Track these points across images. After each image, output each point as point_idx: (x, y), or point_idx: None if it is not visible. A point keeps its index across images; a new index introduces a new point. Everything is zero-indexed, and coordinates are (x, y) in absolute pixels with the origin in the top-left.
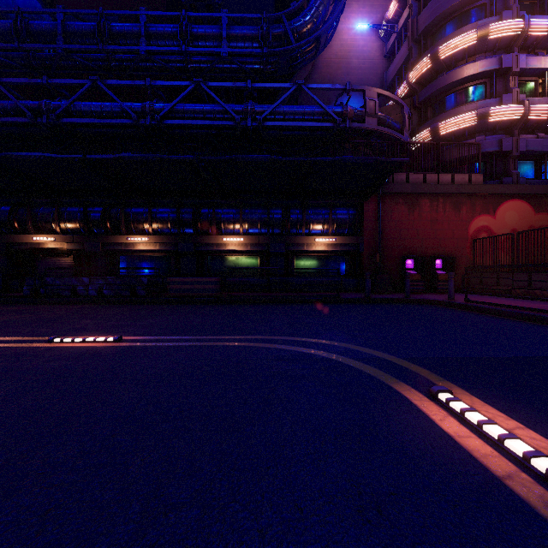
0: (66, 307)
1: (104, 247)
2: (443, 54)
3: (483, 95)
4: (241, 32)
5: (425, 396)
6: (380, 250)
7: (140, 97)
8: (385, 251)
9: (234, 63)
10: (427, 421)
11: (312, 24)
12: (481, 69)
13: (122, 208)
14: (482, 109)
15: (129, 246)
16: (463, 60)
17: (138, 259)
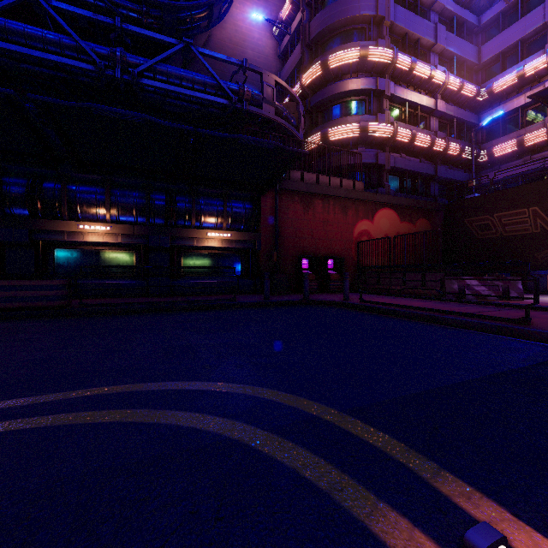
0: None
1: None
2: (332, 63)
3: (363, 111)
4: None
5: None
6: (277, 249)
7: None
8: (282, 250)
9: None
10: None
11: None
12: (362, 86)
13: None
14: (364, 122)
15: None
16: (348, 74)
17: None
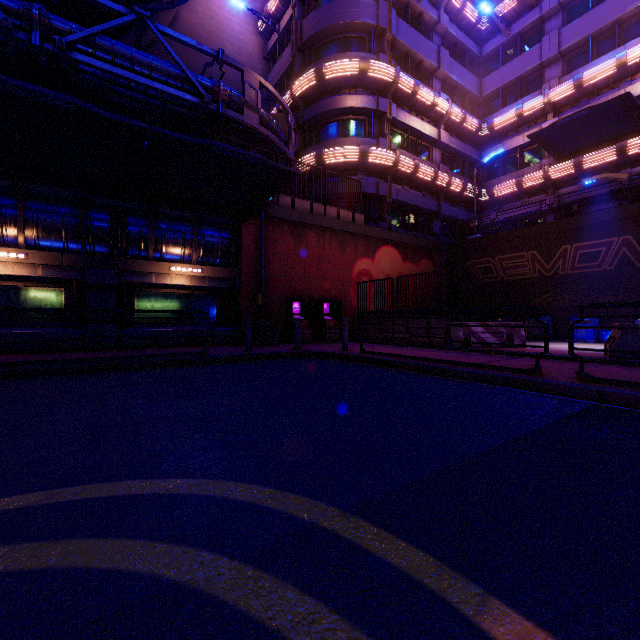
0: None
1: None
2: (328, 73)
3: (363, 133)
4: None
5: None
6: (263, 289)
7: None
8: (269, 290)
9: None
10: None
11: None
12: (362, 105)
13: None
14: (363, 146)
15: None
16: (346, 89)
17: None
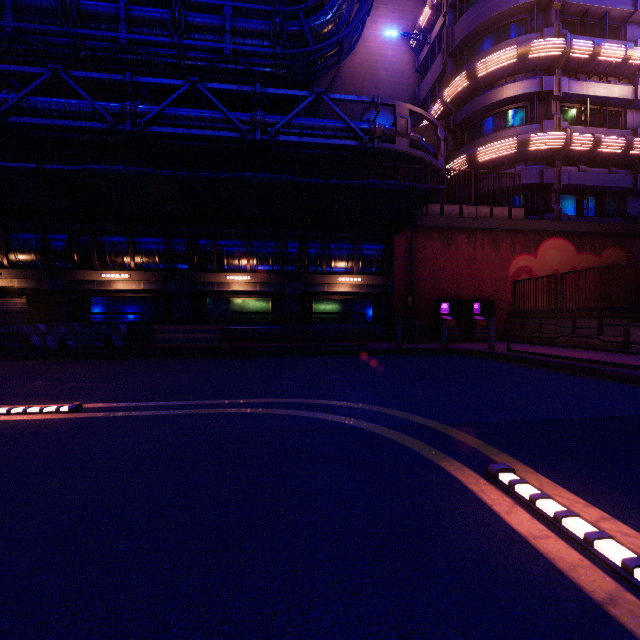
0: (12, 364)
1: (70, 285)
2: (481, 71)
3: (523, 120)
4: (248, 27)
5: (482, 478)
6: (412, 292)
7: (121, 98)
8: (418, 293)
9: (240, 64)
10: (491, 516)
11: (335, 24)
12: (522, 91)
13: (94, 236)
14: (523, 135)
15: (104, 284)
16: (502, 79)
17: (116, 302)
